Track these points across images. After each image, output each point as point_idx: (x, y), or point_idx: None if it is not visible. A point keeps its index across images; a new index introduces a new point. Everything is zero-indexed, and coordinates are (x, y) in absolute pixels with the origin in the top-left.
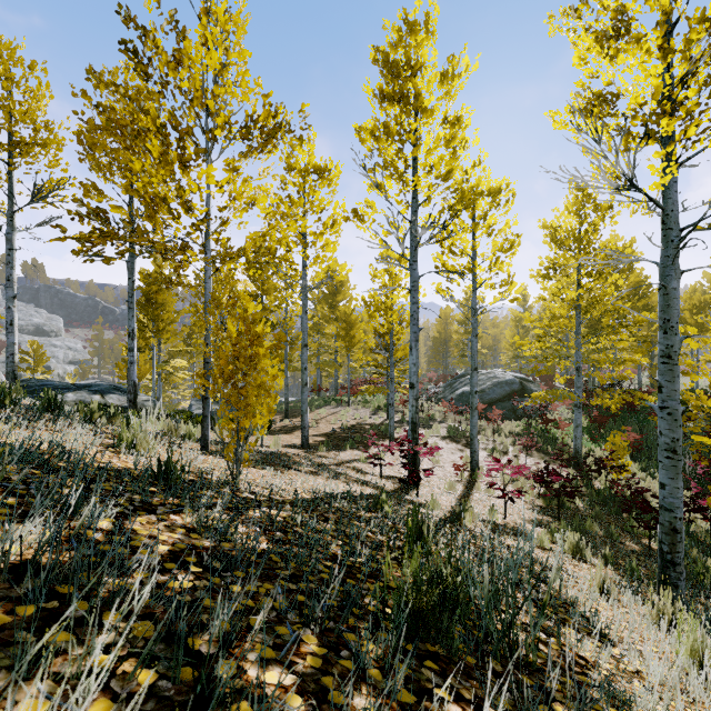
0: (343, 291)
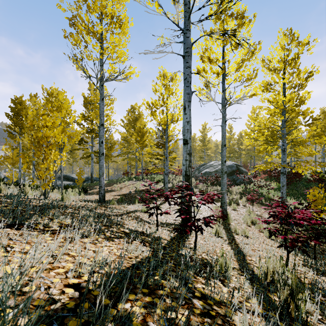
0: (140, 119)
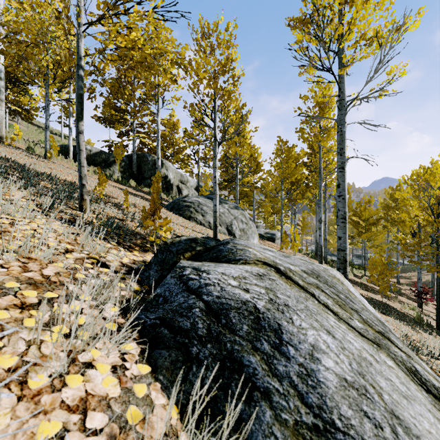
0: None
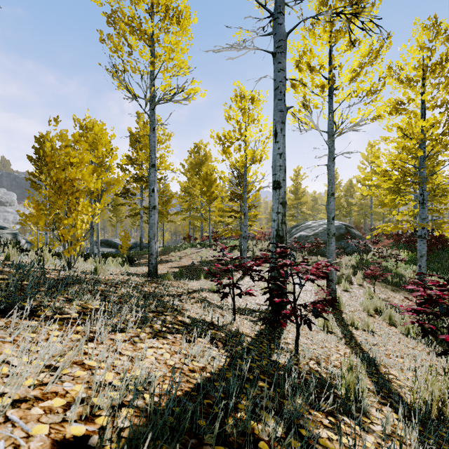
0: (207, 163)
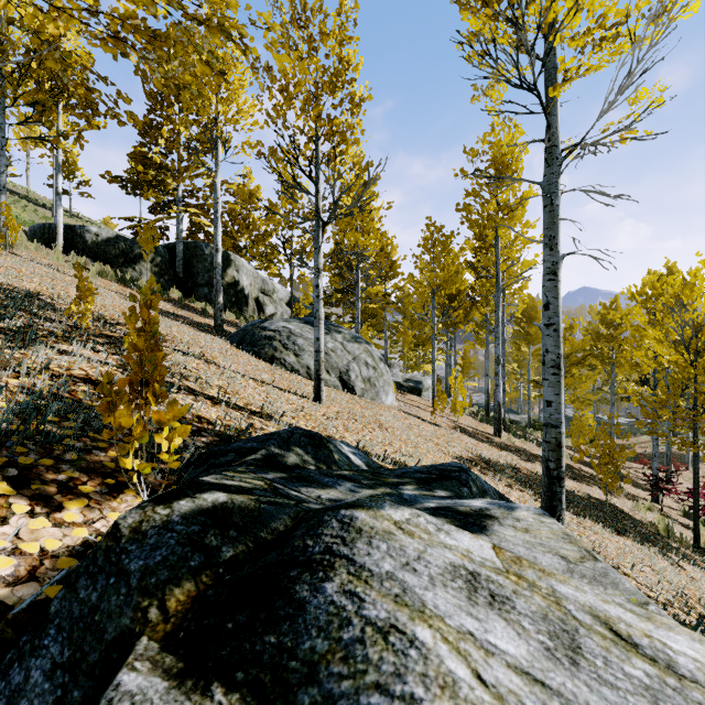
0: None
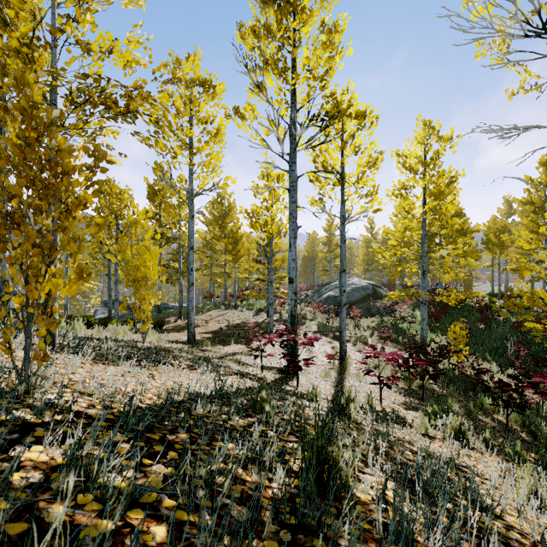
0: (231, 215)
